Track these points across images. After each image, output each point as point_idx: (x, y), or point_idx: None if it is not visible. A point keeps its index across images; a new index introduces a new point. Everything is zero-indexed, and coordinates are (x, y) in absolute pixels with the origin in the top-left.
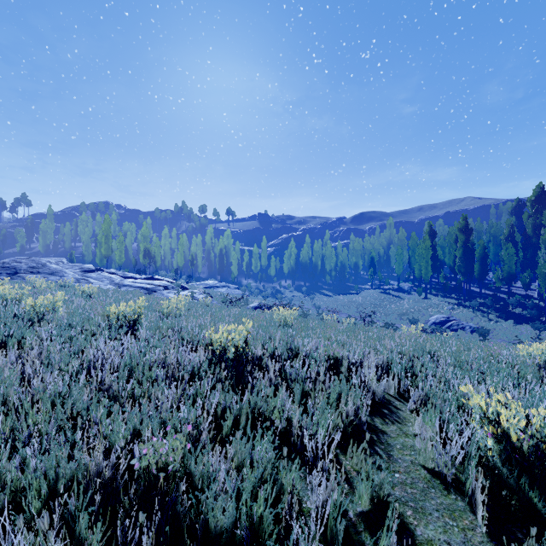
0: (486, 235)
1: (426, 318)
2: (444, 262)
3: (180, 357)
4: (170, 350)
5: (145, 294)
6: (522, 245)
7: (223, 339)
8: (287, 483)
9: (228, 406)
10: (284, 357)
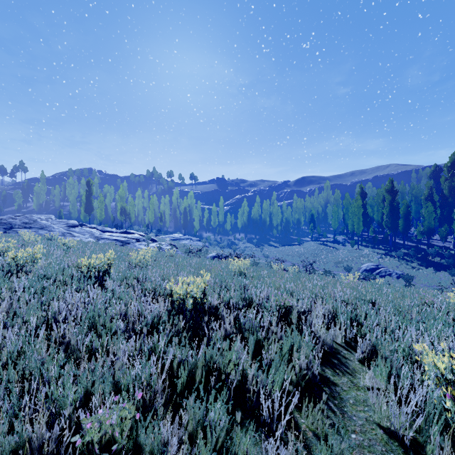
0: (409, 195)
1: (359, 266)
2: (372, 218)
3: (141, 308)
4: (133, 300)
5: (120, 246)
6: (440, 204)
7: (181, 291)
8: (243, 452)
9: (184, 360)
10: (238, 306)
